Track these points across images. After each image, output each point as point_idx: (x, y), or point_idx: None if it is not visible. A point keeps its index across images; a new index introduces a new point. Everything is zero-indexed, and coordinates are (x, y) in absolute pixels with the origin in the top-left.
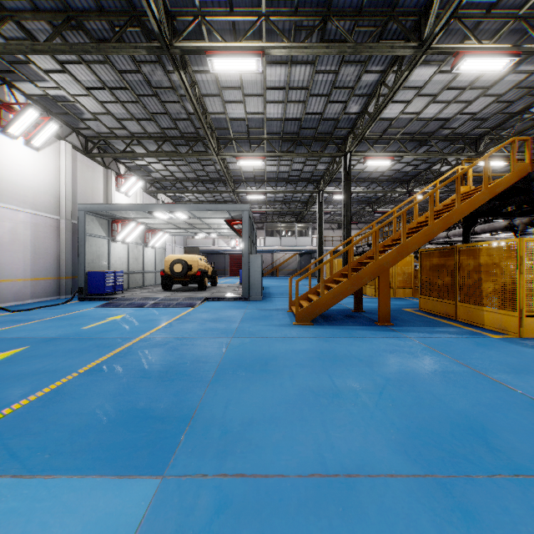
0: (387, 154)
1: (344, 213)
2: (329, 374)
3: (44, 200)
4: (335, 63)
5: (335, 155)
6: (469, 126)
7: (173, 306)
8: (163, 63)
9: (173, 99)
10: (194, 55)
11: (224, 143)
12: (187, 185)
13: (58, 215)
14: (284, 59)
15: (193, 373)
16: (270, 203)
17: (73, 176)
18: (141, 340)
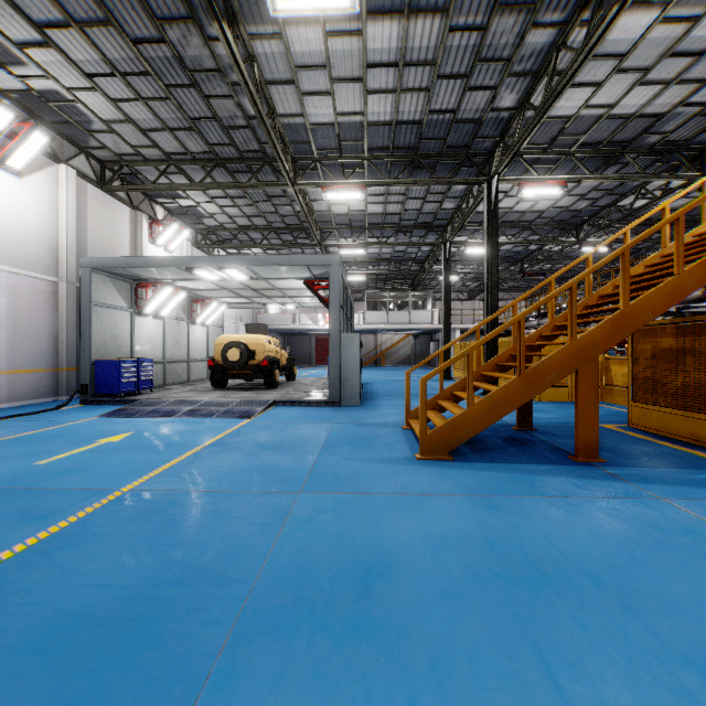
0: (556, 178)
1: (487, 269)
2: (541, 648)
3: (32, 252)
4: (482, 11)
5: (474, 181)
6: (692, 128)
7: (218, 416)
8: (198, 22)
9: (221, 92)
10: (248, 3)
11: (305, 167)
12: (255, 237)
13: (56, 276)
14: (396, 6)
15: (176, 631)
16: (373, 262)
17: (80, 218)
18: (119, 499)
